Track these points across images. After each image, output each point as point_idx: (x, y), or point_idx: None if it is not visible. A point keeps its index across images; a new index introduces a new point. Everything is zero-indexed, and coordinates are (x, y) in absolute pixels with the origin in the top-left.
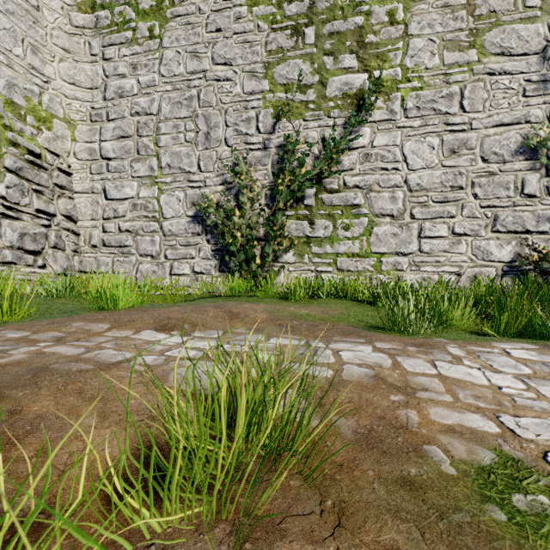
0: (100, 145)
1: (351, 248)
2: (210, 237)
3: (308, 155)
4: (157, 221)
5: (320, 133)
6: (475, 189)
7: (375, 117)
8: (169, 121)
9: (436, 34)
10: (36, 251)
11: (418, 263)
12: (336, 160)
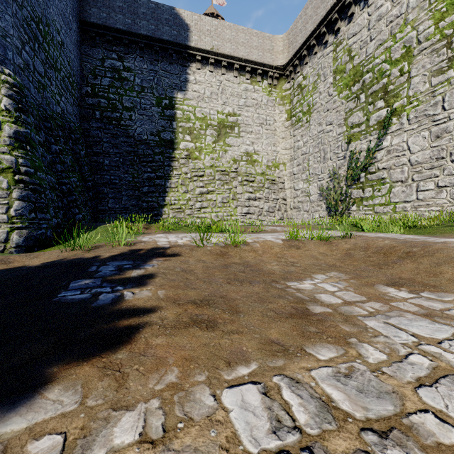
0: (293, 170)
1: (381, 201)
2: (325, 201)
3: (358, 159)
4: (308, 197)
5: (367, 145)
6: (452, 157)
7: (393, 129)
8: (312, 155)
9: (426, 70)
10: (272, 212)
11: (416, 206)
12: (374, 156)
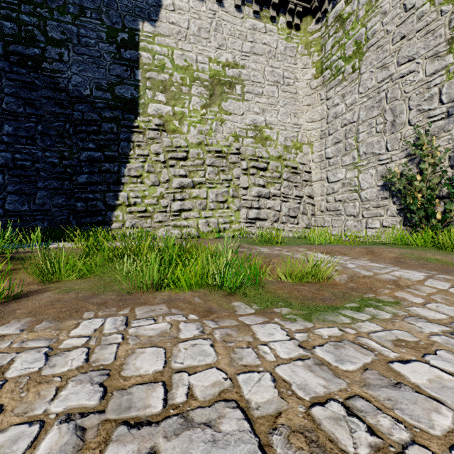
0: (325, 151)
1: None
2: (396, 199)
3: None
4: (357, 192)
5: None
6: None
7: None
8: (365, 122)
9: None
10: (294, 216)
11: None
12: None
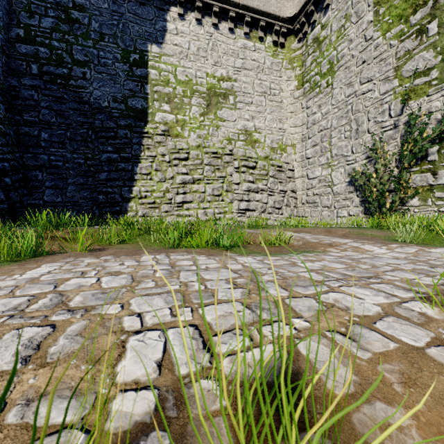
0: (305, 152)
1: None
2: (358, 193)
3: (426, 124)
4: (330, 187)
5: (443, 101)
6: None
7: None
8: (336, 129)
9: None
10: (279, 208)
11: None
12: None
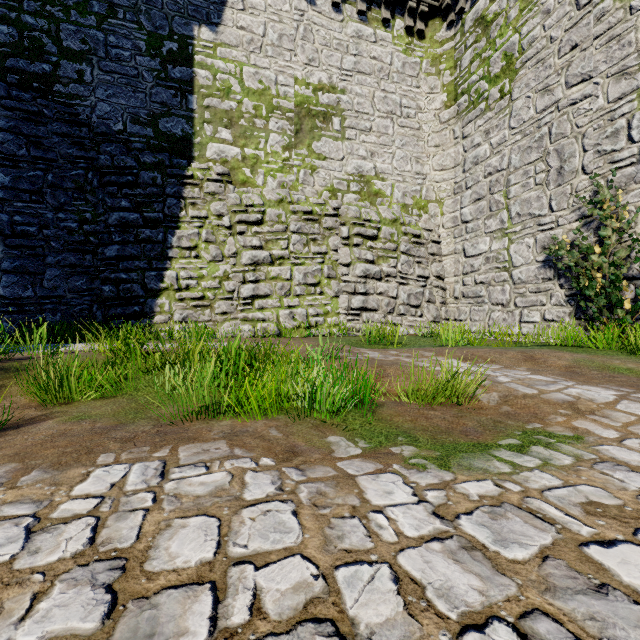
0: (461, 212)
1: None
2: (563, 281)
3: None
4: (507, 270)
5: None
6: None
7: None
8: (518, 170)
9: None
10: (417, 305)
11: None
12: None
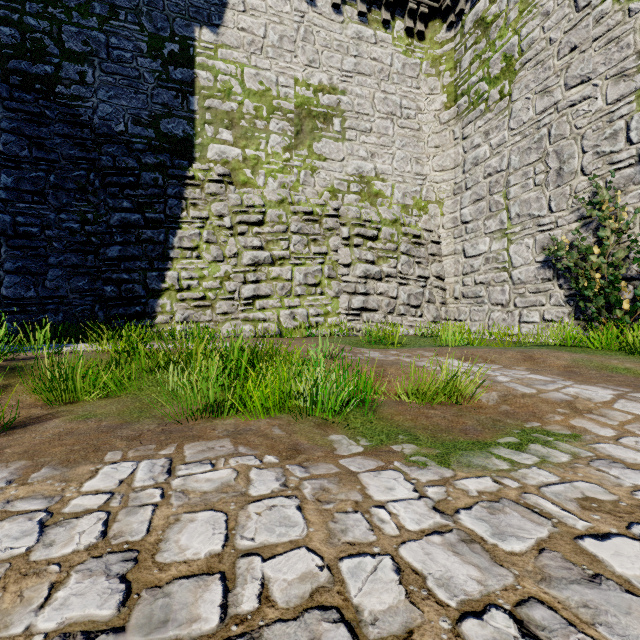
0: (460, 213)
1: None
2: (563, 282)
3: None
4: (506, 271)
5: None
6: None
7: None
8: (518, 171)
9: None
10: (417, 305)
11: None
12: None
